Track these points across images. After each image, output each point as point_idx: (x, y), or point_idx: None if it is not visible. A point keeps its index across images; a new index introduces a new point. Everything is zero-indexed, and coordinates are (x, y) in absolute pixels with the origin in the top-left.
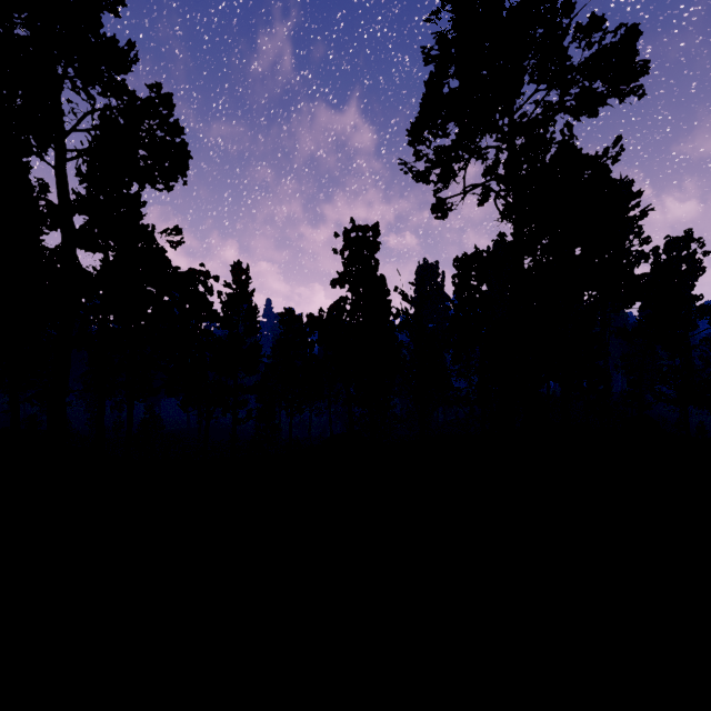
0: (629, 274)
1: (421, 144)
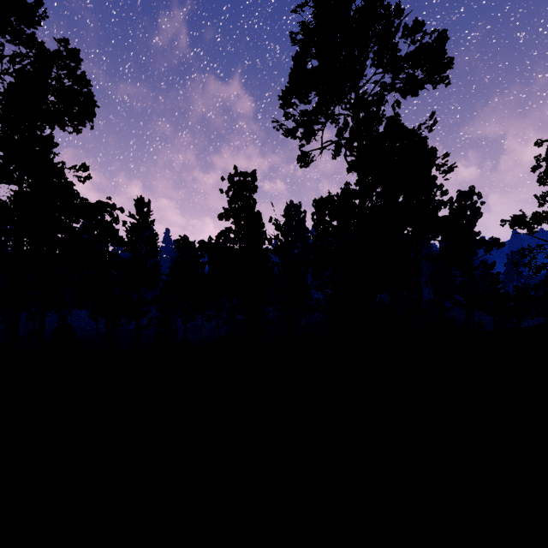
0: (435, 216)
1: (290, 107)
